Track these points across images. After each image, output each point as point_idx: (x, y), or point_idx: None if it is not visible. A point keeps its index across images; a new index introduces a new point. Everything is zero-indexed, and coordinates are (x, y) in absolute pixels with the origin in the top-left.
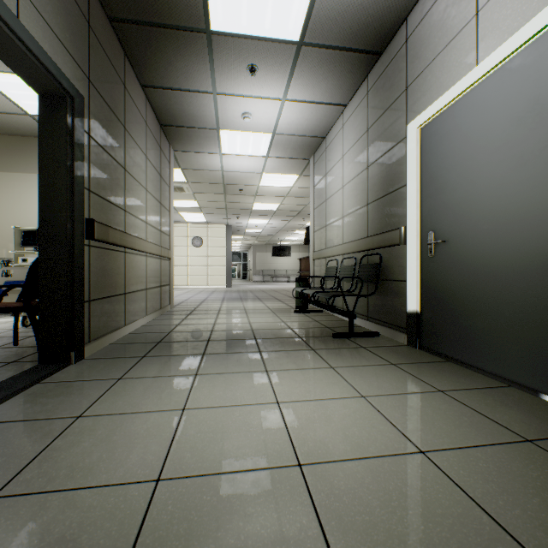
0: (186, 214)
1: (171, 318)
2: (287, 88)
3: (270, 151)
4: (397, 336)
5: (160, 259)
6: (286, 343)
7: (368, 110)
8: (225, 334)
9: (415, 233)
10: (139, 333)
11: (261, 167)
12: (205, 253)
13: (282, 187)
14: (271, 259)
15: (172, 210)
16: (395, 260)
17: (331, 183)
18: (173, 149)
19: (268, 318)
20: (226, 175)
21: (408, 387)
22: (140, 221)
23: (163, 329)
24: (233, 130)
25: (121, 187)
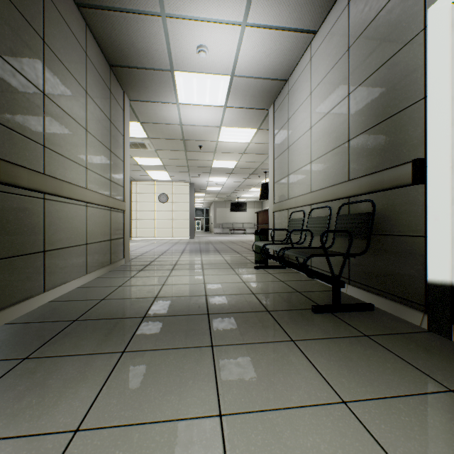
0: (152, 172)
1: (118, 275)
2: (248, 6)
3: (228, 99)
4: (406, 314)
5: (110, 210)
6: (250, 325)
7: (350, 23)
8: (170, 303)
9: (448, 164)
10: (62, 301)
11: (219, 119)
12: (171, 208)
13: (240, 142)
14: (230, 213)
15: (127, 160)
16: (399, 207)
17: (295, 127)
18: (128, 98)
19: (226, 276)
20: (185, 129)
21: None
22: (76, 164)
23: (97, 293)
24: (188, 72)
25: (35, 113)
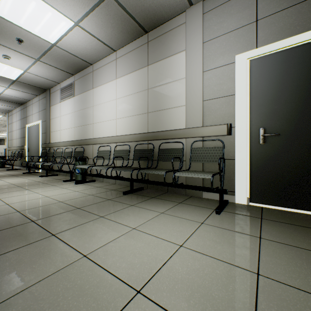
0: None
1: None
2: None
3: None
4: (25, 168)
5: None
6: None
7: (21, 114)
8: None
9: (27, 147)
10: None
11: None
12: None
13: None
14: None
15: None
16: (25, 152)
17: (14, 127)
18: None
19: None
20: None
21: (15, 172)
22: None
23: None
24: None
25: None
